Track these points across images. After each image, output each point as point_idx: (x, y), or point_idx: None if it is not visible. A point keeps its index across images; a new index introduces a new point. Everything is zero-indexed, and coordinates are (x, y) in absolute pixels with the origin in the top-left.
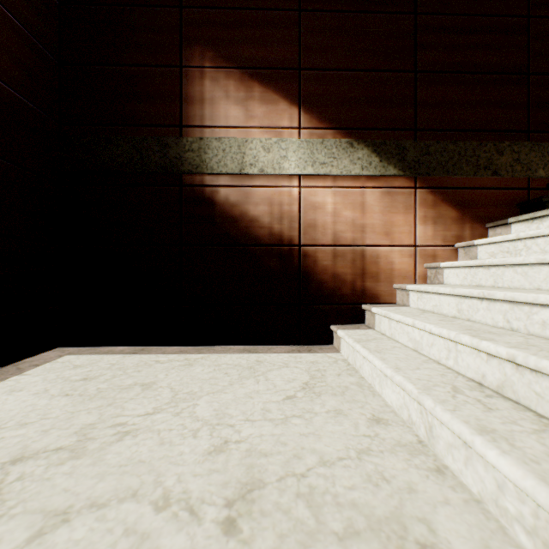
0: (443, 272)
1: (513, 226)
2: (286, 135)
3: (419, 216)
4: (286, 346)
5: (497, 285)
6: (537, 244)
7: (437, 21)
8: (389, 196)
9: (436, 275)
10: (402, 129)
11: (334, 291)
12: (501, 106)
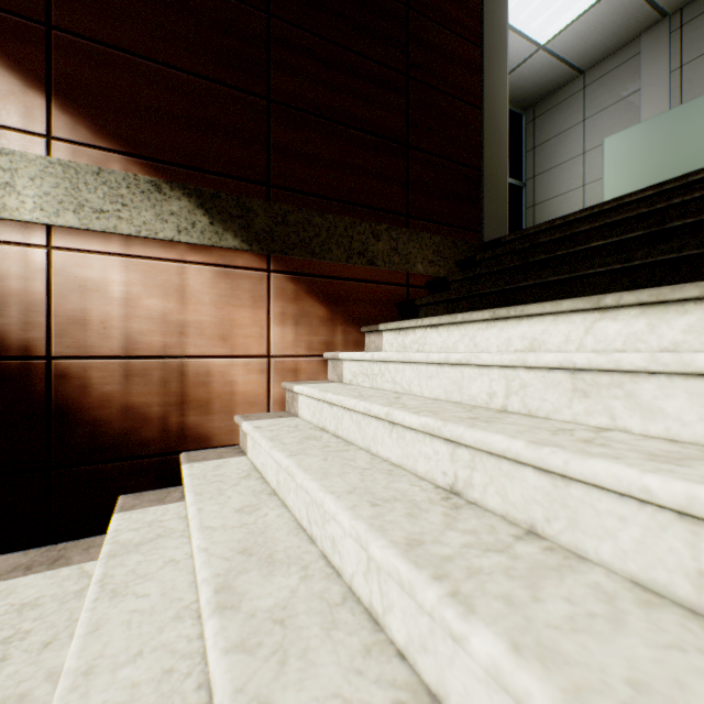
0: (298, 398)
1: (384, 335)
2: (15, 142)
3: (274, 313)
4: (15, 554)
5: (339, 432)
6: (389, 370)
7: (301, 38)
8: (229, 279)
9: (293, 401)
10: (250, 181)
11: (128, 436)
12: (379, 178)
